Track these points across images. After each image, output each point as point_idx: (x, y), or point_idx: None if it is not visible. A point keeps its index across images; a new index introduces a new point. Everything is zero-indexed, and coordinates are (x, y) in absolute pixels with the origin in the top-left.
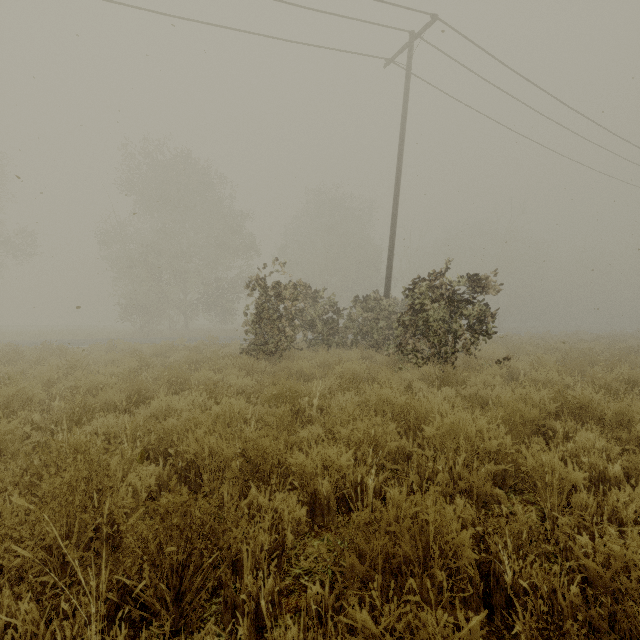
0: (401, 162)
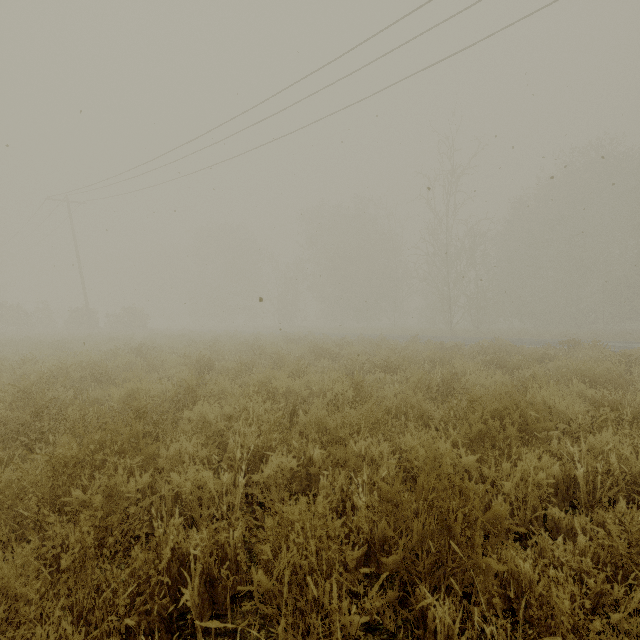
0: (76, 249)
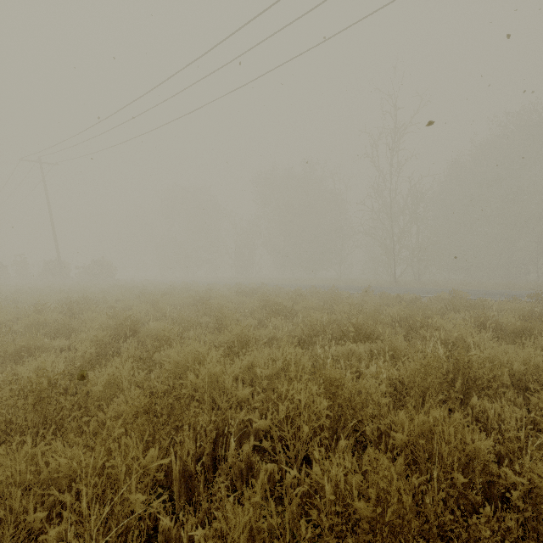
0: (48, 207)
